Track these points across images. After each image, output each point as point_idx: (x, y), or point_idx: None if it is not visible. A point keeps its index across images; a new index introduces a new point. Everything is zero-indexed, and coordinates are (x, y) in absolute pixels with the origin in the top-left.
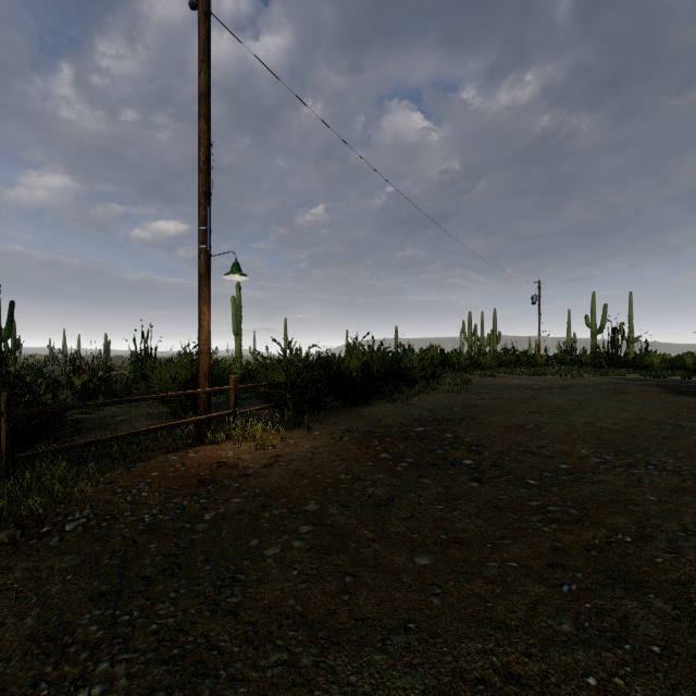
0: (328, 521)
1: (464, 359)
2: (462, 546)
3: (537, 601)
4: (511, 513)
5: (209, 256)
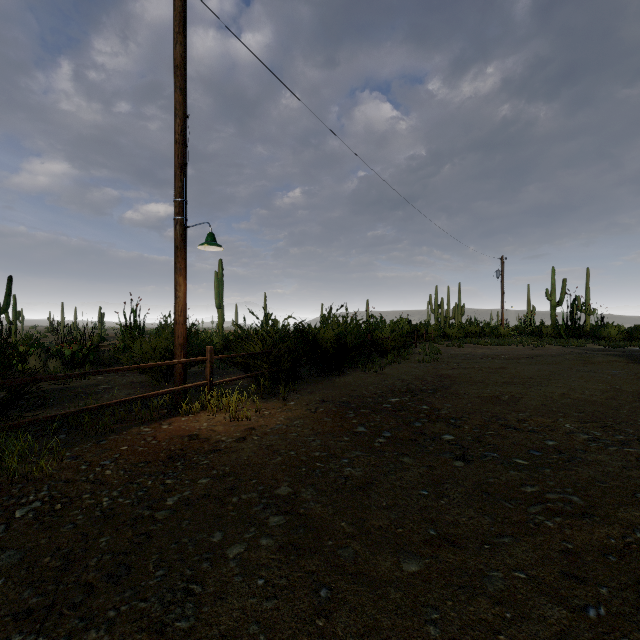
0: (302, 509)
1: (432, 330)
2: (456, 546)
3: (561, 634)
4: (506, 502)
5: (184, 227)
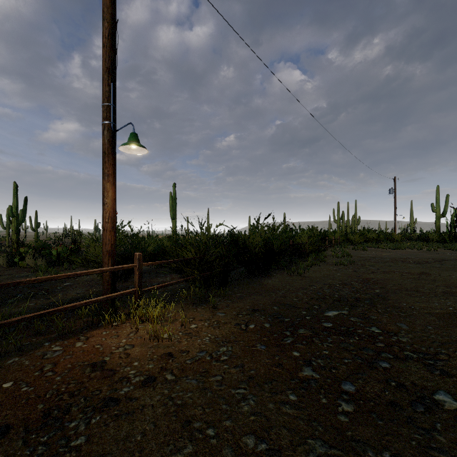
0: None
1: (339, 236)
2: None
3: None
4: None
5: (112, 132)
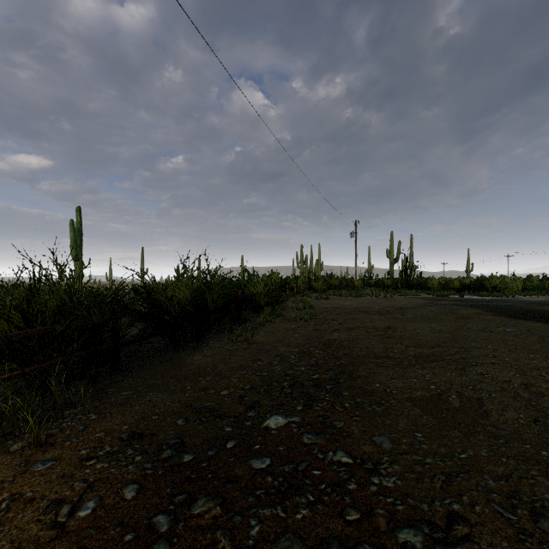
0: None
1: (301, 283)
2: None
3: None
4: None
5: None
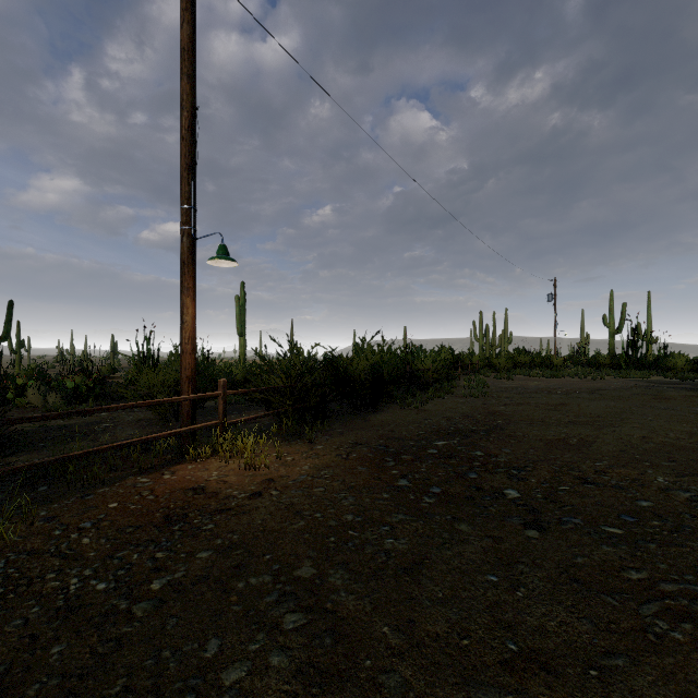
0: (329, 603)
1: (478, 360)
2: (550, 674)
3: None
4: (606, 596)
5: (193, 239)
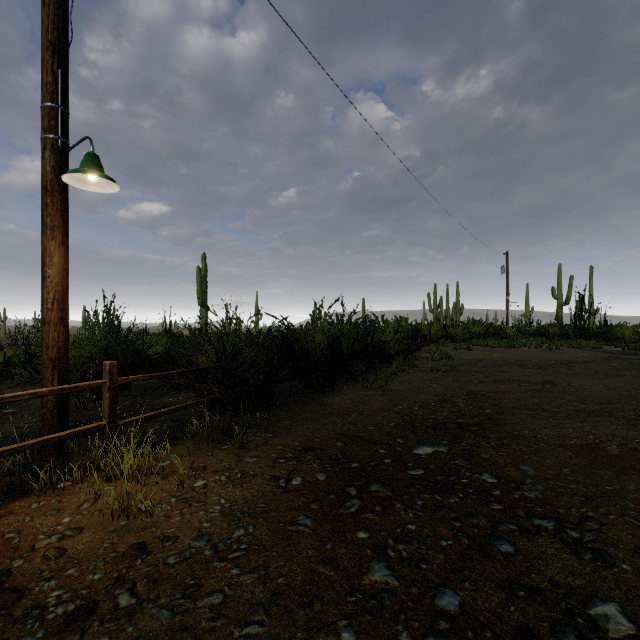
0: None
1: (436, 331)
2: None
3: None
4: None
5: (61, 154)
